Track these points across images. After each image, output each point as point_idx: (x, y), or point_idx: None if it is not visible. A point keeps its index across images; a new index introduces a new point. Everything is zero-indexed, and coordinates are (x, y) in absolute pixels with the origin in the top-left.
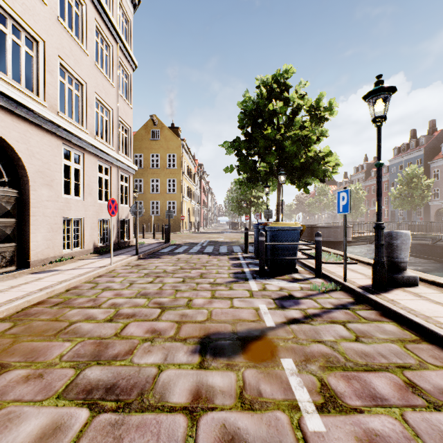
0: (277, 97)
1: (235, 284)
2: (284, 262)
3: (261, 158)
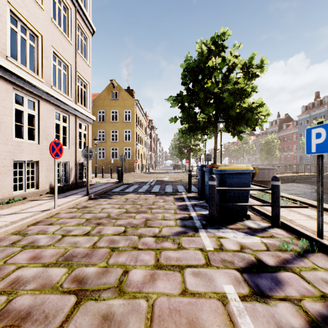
0: (215, 56)
1: (184, 237)
2: (235, 208)
3: (201, 110)
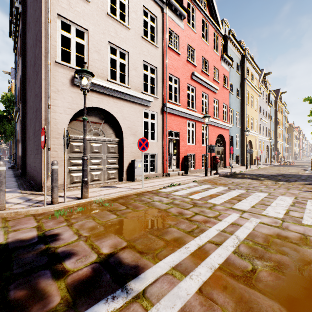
0: None
1: None
2: None
3: None
